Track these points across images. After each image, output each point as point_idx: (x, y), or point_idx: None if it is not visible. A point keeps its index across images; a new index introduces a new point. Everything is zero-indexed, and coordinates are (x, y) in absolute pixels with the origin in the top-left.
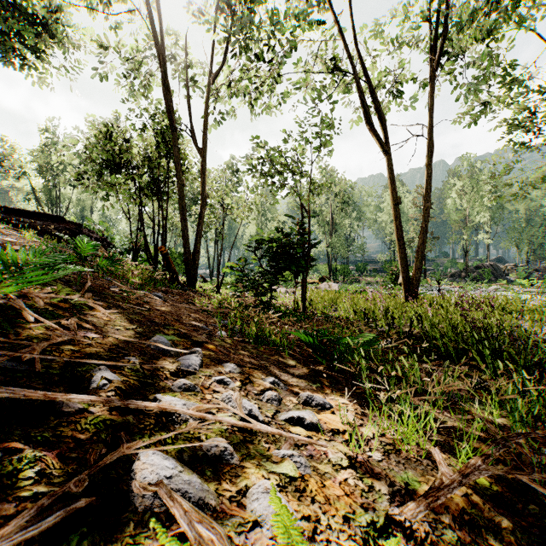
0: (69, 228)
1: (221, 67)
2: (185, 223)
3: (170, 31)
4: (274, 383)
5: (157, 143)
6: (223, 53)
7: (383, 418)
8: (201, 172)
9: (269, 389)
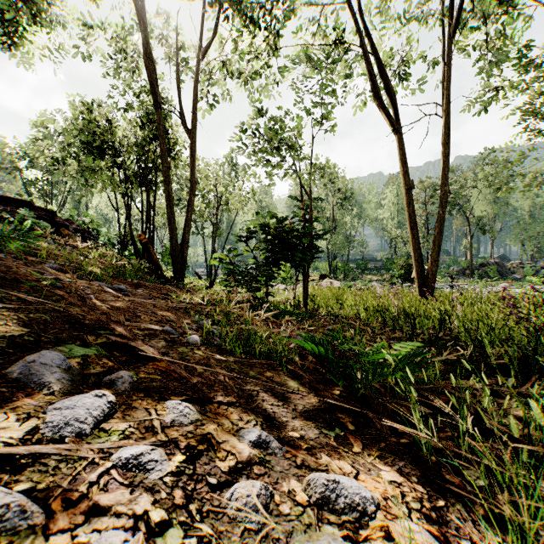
0: (38, 214)
1: (213, 39)
2: (172, 211)
3: (160, 8)
4: (259, 443)
5: (142, 123)
6: (216, 23)
7: (479, 522)
8: (191, 155)
9: (246, 463)
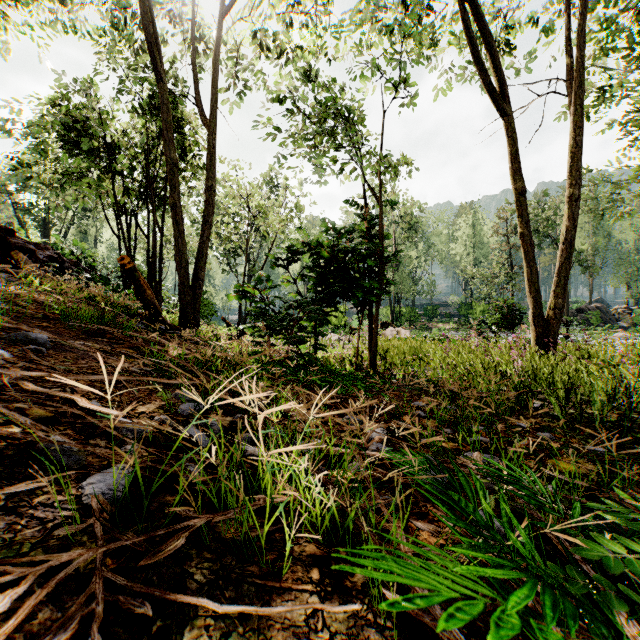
0: None
1: None
2: (179, 228)
3: None
4: None
5: (140, 108)
6: None
7: None
8: (208, 152)
9: None
